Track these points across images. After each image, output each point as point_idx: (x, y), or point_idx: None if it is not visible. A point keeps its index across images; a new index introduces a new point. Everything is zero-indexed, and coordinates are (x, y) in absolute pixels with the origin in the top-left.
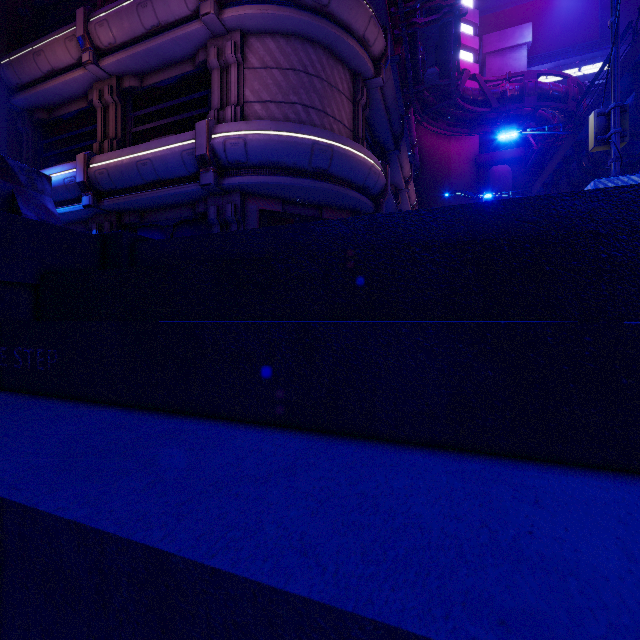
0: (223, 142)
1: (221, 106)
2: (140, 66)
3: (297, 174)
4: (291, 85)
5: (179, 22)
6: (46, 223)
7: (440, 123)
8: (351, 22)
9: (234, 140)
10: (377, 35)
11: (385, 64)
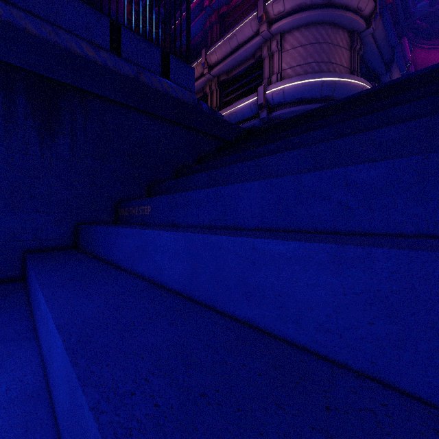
0: (272, 94)
1: (269, 76)
2: (228, 68)
3: (312, 102)
4: (309, 53)
5: (248, 40)
6: (236, 125)
7: (434, 40)
8: (348, 2)
9: (277, 92)
10: (367, 2)
11: (374, 18)
